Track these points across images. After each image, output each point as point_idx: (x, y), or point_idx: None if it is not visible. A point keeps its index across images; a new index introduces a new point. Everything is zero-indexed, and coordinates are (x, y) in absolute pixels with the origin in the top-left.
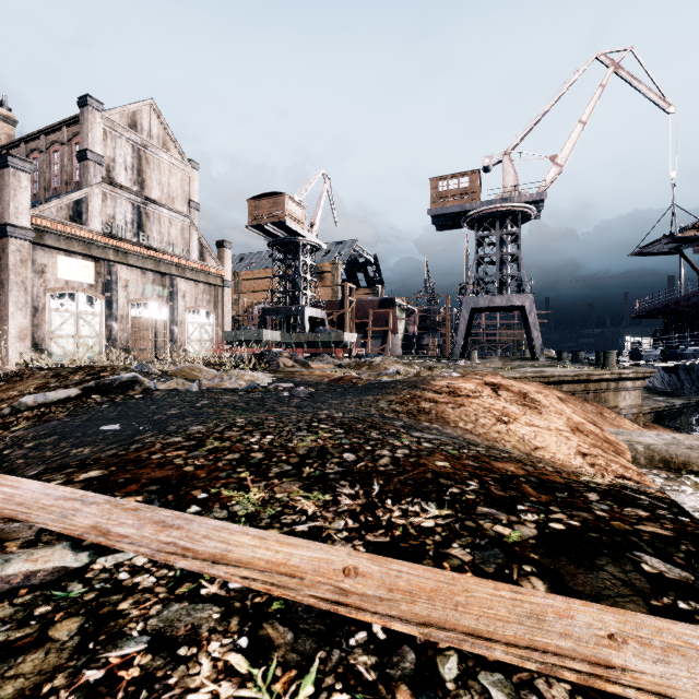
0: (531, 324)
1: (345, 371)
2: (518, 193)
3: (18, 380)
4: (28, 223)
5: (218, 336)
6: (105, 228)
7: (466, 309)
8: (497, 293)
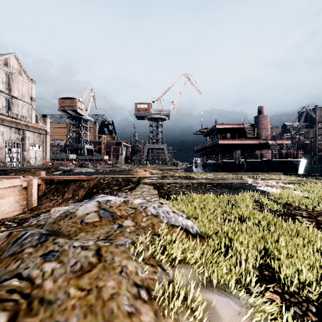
0: (165, 154)
1: (110, 168)
2: (162, 112)
3: (28, 171)
4: None
5: (44, 156)
6: None
7: (146, 148)
8: (156, 143)
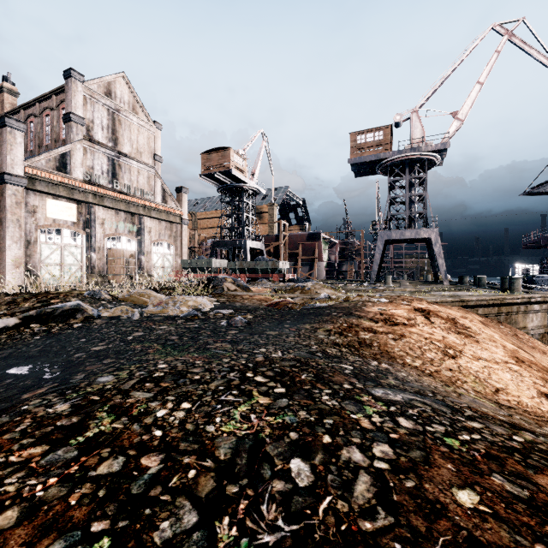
0: (436, 254)
1: (281, 295)
2: (424, 144)
3: None
4: (22, 172)
5: (178, 264)
6: (85, 177)
7: (381, 241)
8: (407, 227)
